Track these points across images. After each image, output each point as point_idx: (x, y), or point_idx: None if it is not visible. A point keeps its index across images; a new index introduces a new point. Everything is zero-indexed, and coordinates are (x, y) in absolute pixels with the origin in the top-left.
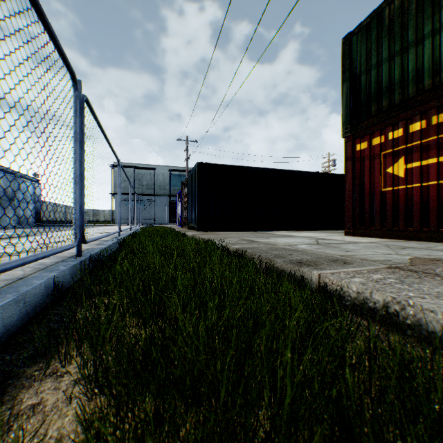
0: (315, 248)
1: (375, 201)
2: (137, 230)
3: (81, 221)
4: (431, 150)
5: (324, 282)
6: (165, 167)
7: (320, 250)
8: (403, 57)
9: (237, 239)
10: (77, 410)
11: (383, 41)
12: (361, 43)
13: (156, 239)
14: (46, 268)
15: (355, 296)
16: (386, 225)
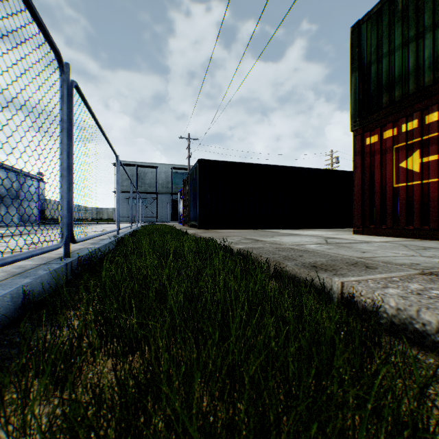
0: (326, 249)
1: (387, 198)
2: (138, 228)
3: (69, 218)
4: None
5: (349, 292)
6: (167, 166)
7: (333, 251)
8: (419, 43)
9: (240, 238)
10: None
11: (395, 27)
12: (371, 31)
13: (155, 238)
14: (22, 273)
15: (393, 313)
16: (399, 224)
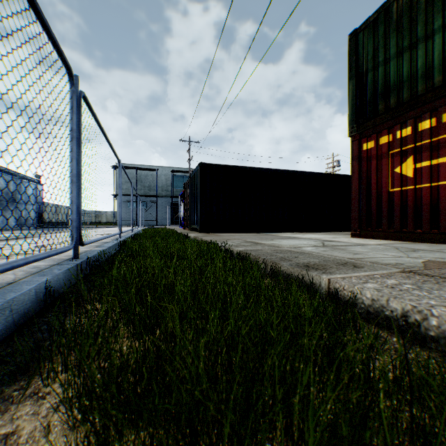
0: (321, 251)
1: (382, 202)
2: (139, 231)
3: (78, 222)
4: (441, 149)
5: (335, 287)
6: (168, 168)
7: (327, 253)
8: (412, 53)
9: (241, 241)
10: (57, 441)
11: (390, 37)
12: (368, 39)
13: (157, 241)
14: (39, 272)
15: (369, 303)
16: (394, 227)
